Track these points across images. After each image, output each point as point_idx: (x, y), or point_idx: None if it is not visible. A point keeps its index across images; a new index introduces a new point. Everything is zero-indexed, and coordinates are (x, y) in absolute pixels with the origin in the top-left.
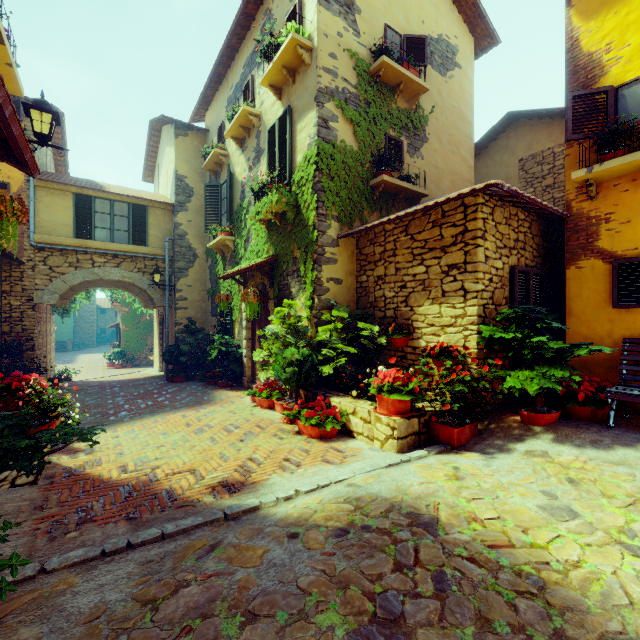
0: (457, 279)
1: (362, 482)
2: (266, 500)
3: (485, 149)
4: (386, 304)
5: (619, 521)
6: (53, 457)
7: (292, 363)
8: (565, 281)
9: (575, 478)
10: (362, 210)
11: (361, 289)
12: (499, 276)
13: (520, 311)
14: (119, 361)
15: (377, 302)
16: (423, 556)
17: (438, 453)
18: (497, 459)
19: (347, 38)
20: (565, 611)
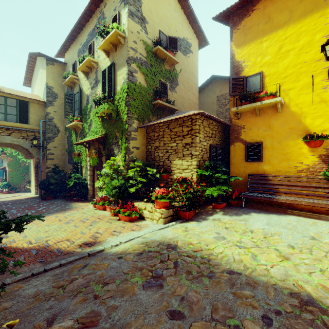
0: (189, 149)
1: (148, 236)
2: (107, 247)
3: (203, 89)
4: (159, 159)
5: (238, 239)
6: None
7: (115, 187)
8: (230, 151)
9: (227, 227)
10: (149, 115)
11: (148, 152)
12: (205, 148)
13: (212, 163)
14: (5, 189)
15: (155, 158)
16: (171, 257)
17: (180, 223)
18: (202, 223)
19: (142, 34)
20: (214, 266)
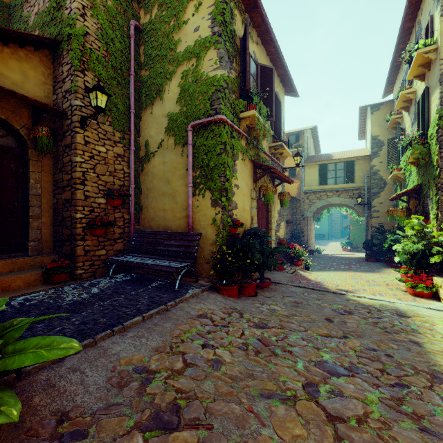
0: None
1: (399, 305)
2: (349, 294)
3: None
4: None
5: None
6: (298, 270)
7: (409, 253)
8: None
9: None
10: None
11: None
12: None
13: None
14: (349, 247)
15: None
16: (382, 315)
17: None
18: None
19: None
20: (409, 334)
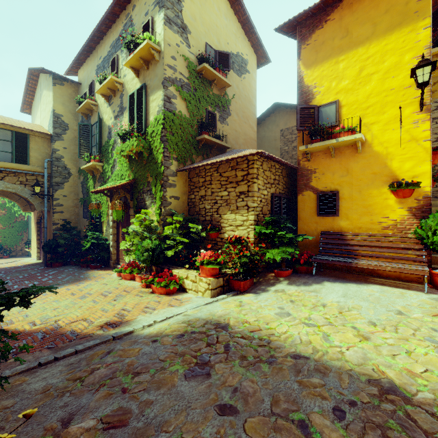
0: (244, 200)
1: (191, 313)
2: (137, 327)
3: (263, 121)
4: (206, 213)
5: (306, 315)
6: None
7: (148, 250)
8: (297, 202)
9: (293, 300)
10: (192, 154)
11: (191, 203)
12: (265, 199)
13: (274, 218)
14: None
15: (201, 211)
16: (220, 339)
17: (233, 296)
18: (261, 295)
19: (182, 48)
20: (276, 349)
